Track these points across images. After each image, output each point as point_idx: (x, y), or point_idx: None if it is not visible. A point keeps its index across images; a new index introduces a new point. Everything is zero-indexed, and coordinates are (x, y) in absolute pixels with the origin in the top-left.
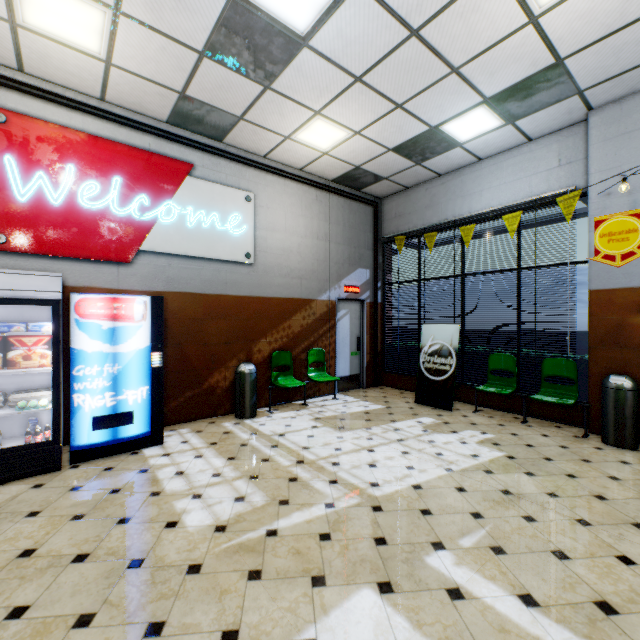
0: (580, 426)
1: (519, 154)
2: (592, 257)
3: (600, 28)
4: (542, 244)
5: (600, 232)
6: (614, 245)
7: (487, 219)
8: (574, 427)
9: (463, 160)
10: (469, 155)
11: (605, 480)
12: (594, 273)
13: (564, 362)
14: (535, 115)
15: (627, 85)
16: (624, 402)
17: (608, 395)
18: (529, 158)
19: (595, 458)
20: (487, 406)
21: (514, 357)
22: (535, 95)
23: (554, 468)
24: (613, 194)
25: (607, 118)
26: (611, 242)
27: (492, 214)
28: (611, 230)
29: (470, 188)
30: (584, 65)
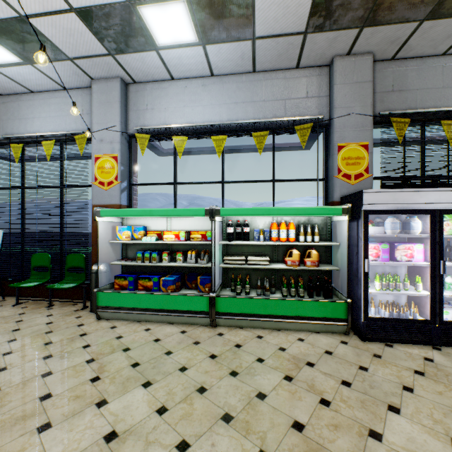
0: (82, 302)
1: (59, 97)
2: (94, 182)
3: (36, 1)
4: (70, 169)
5: (98, 165)
6: (105, 175)
7: (40, 143)
8: (88, 302)
9: (13, 86)
10: (15, 83)
11: (37, 348)
12: (95, 193)
13: (79, 256)
14: (48, 65)
15: (103, 69)
16: (99, 281)
17: (91, 277)
18: (66, 102)
19: (62, 327)
20: (38, 297)
21: (49, 255)
22: (30, 44)
23: (3, 349)
24: (104, 141)
25: (101, 89)
26: (103, 173)
27: (42, 139)
28: (103, 165)
29: (26, 113)
30: (52, 33)
